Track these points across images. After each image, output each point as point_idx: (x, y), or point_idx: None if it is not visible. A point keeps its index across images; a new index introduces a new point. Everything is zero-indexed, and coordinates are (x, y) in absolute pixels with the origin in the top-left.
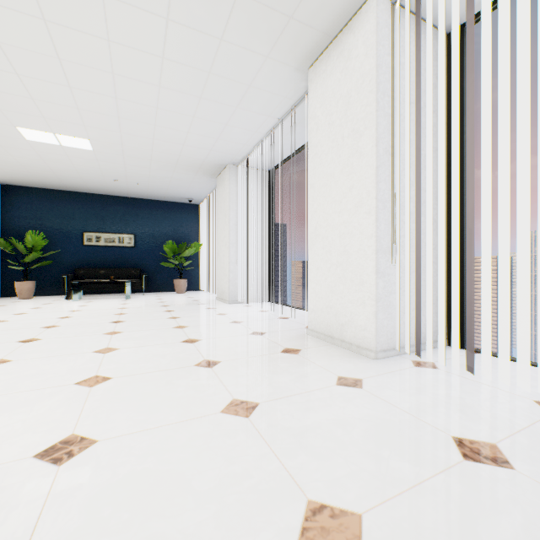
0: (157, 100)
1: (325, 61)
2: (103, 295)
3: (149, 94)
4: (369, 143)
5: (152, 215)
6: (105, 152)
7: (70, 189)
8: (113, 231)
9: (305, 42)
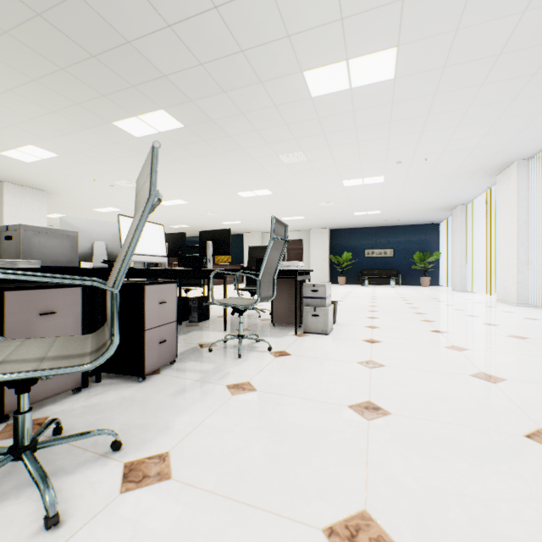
0: (416, 196)
1: (501, 176)
2: (376, 285)
3: (413, 196)
4: (514, 220)
5: (404, 235)
6: (385, 213)
7: (359, 227)
8: (380, 248)
9: (489, 173)
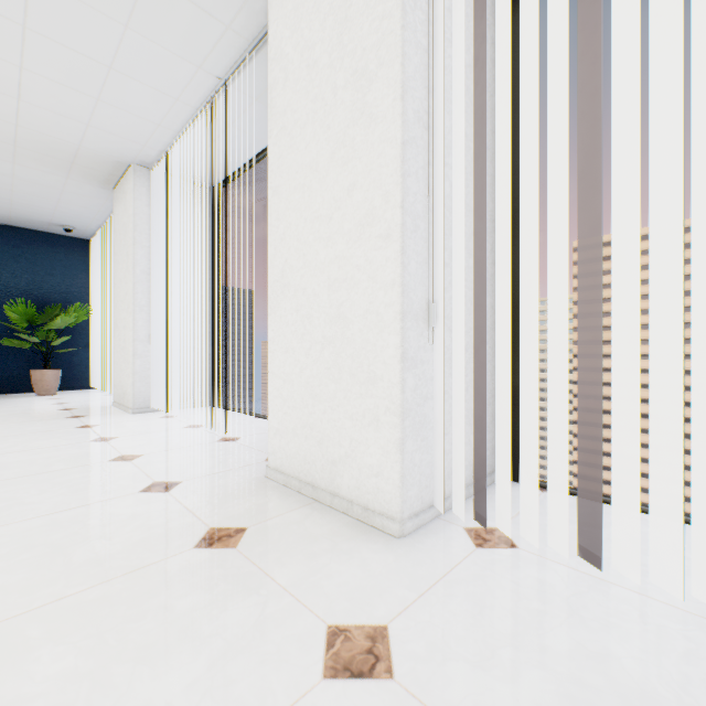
0: None
1: None
2: None
3: None
4: (389, 93)
5: None
6: None
7: None
8: None
9: None
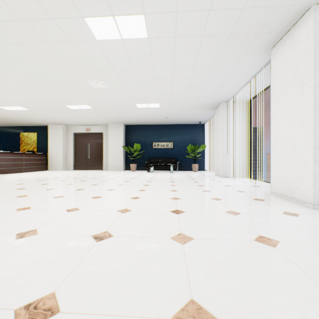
0: (189, 83)
1: (281, 44)
2: (160, 171)
3: (186, 81)
4: (309, 89)
5: (181, 132)
6: (164, 107)
7: (147, 124)
8: (164, 141)
9: (268, 39)
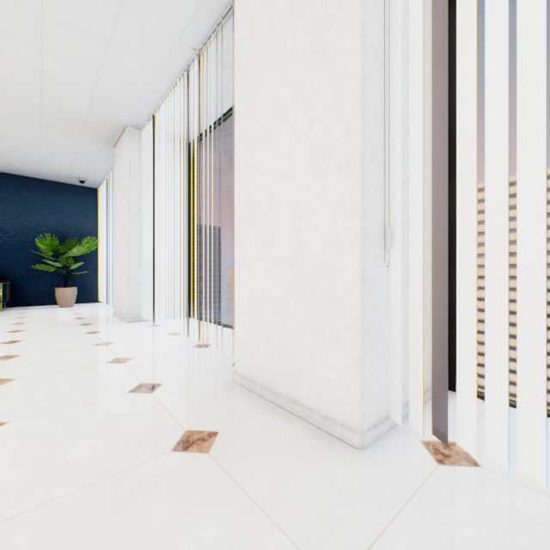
0: None
1: None
2: None
3: None
4: (349, 31)
5: (20, 197)
6: None
7: None
8: None
9: None
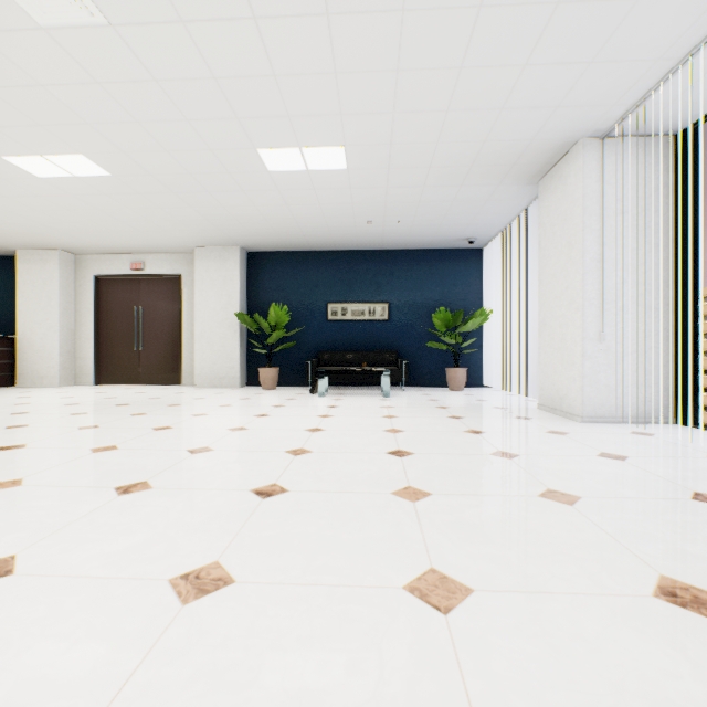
0: None
1: None
2: (350, 389)
3: None
4: None
5: (411, 272)
6: (362, 168)
7: (313, 248)
8: (361, 300)
9: None
